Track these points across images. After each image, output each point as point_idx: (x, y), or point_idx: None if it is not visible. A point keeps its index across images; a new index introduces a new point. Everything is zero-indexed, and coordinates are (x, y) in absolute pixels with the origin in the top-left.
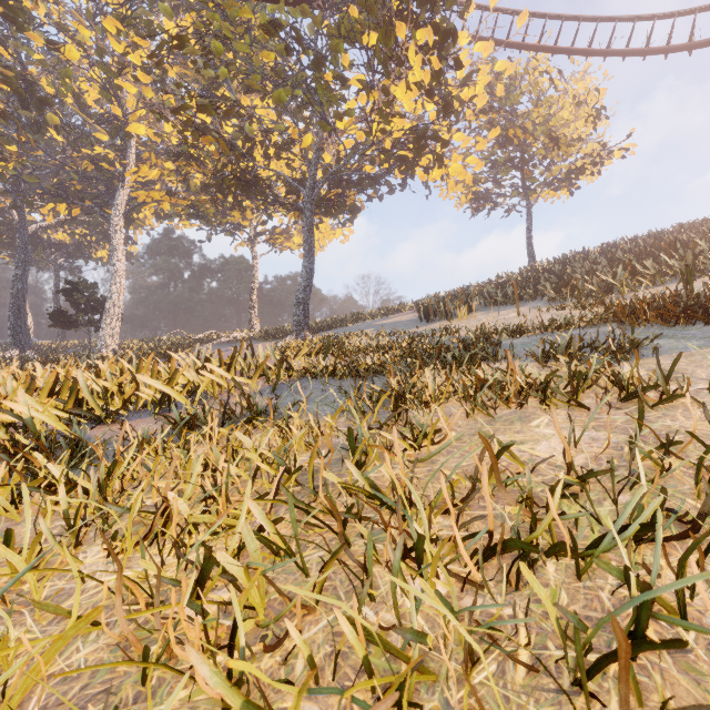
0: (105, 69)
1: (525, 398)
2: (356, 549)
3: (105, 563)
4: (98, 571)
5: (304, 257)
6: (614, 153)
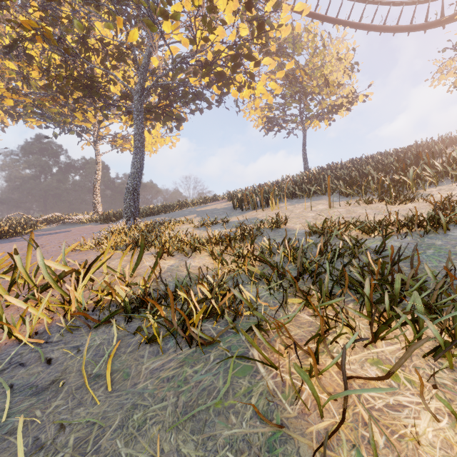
0: None
1: None
2: None
3: None
4: None
5: (134, 151)
6: (358, 98)
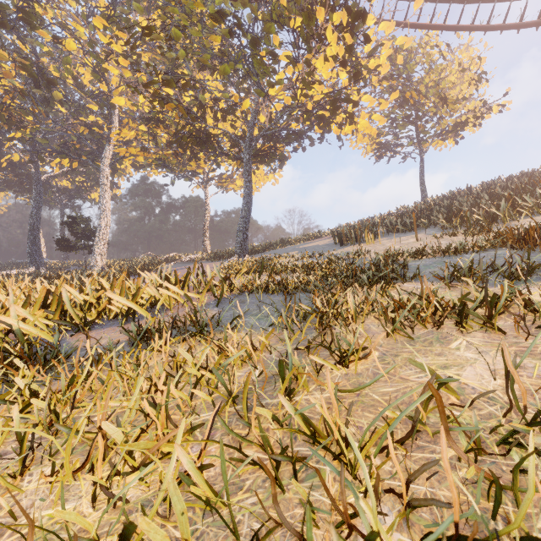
0: (95, 56)
1: (439, 319)
2: (290, 497)
3: (45, 490)
4: (36, 502)
5: (244, 196)
6: (492, 109)
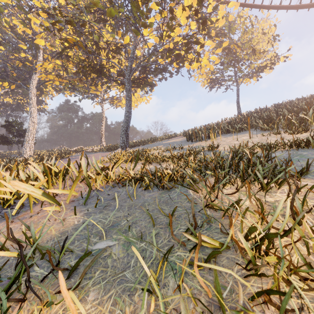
0: (21, 8)
1: None
2: None
3: None
4: None
5: (126, 107)
6: (280, 59)
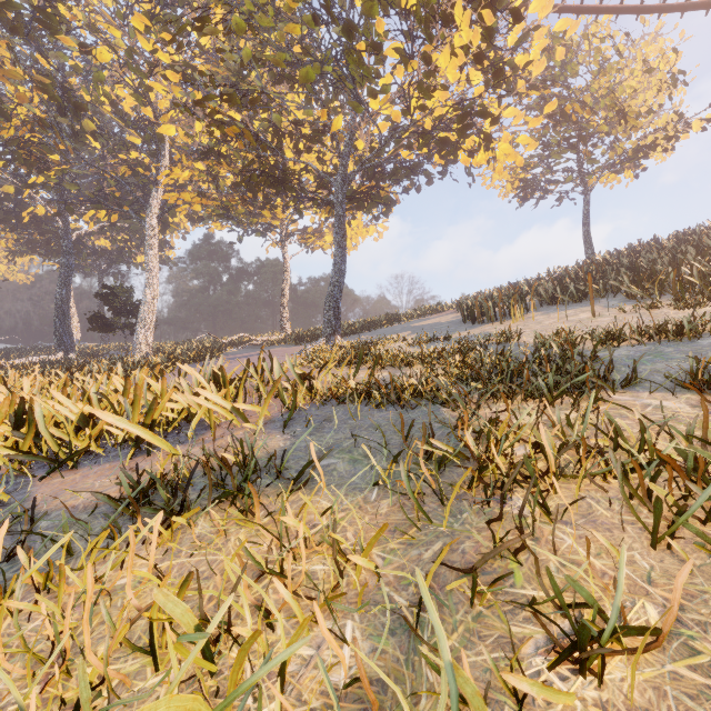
0: (136, 70)
1: None
2: None
3: None
4: None
5: (335, 255)
6: (691, 126)
